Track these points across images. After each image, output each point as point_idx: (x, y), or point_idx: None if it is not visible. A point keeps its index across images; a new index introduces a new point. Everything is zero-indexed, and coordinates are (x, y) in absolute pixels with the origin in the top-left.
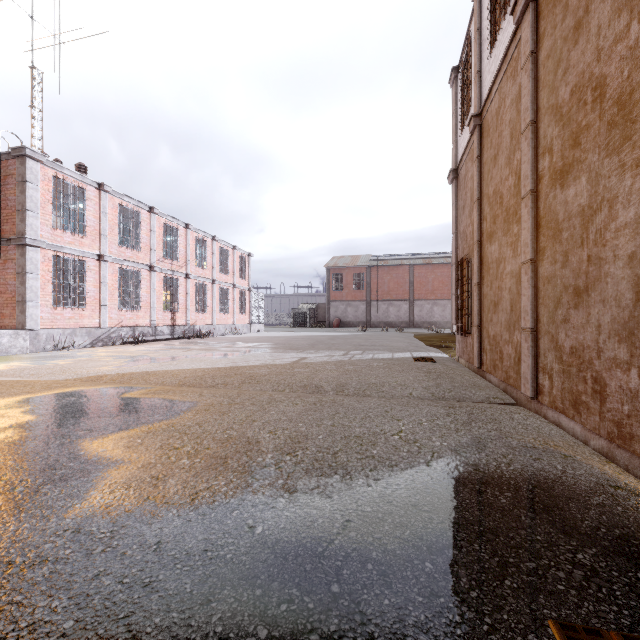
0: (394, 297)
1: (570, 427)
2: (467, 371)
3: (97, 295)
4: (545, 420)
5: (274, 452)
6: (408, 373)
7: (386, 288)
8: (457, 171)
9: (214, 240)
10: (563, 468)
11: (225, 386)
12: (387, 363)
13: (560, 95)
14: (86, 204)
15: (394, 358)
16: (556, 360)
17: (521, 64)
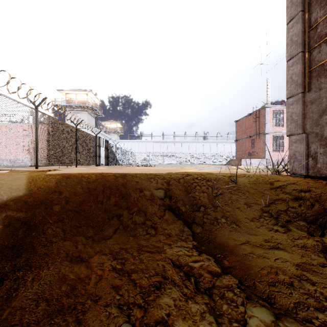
0: None
1: None
2: None
3: (287, 147)
4: None
5: None
6: None
7: None
8: None
9: None
10: None
11: None
12: None
13: None
14: (283, 115)
15: None
16: None
17: None
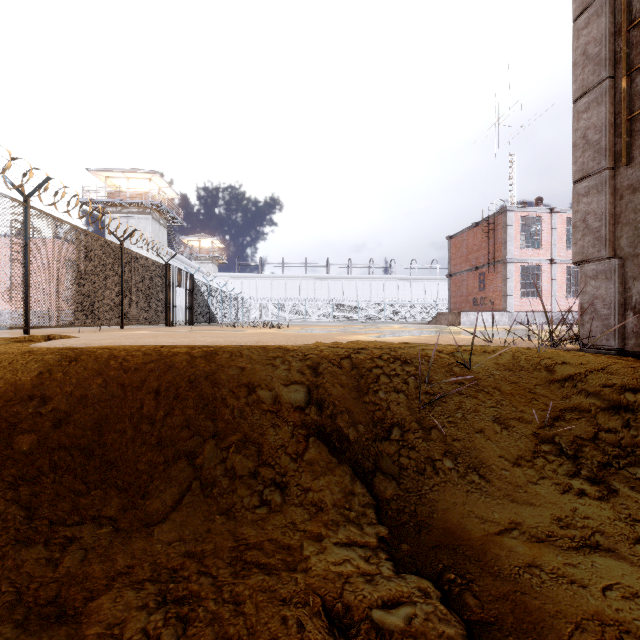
0: None
1: None
2: None
3: (549, 289)
4: None
5: None
6: None
7: None
8: None
9: None
10: None
11: None
12: None
13: None
14: (541, 227)
15: None
16: None
17: None
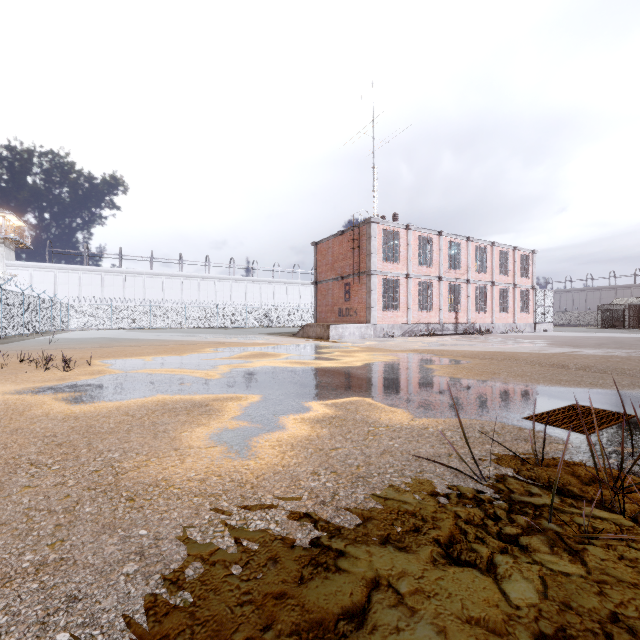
0: None
1: None
2: None
3: (405, 302)
4: None
5: (505, 376)
6: None
7: None
8: None
9: (493, 245)
10: None
11: (491, 360)
12: None
13: None
14: (399, 242)
15: None
16: None
17: None
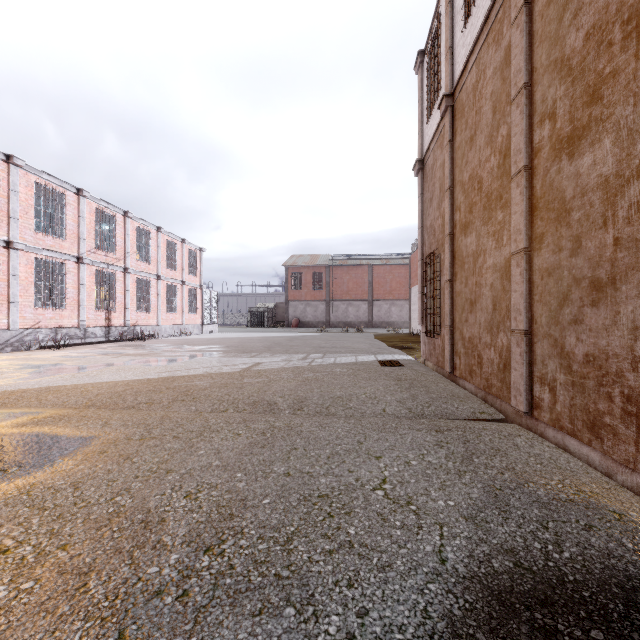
0: (353, 297)
1: (582, 453)
2: (438, 376)
3: (4, 290)
4: (551, 444)
5: (184, 546)
6: (377, 381)
7: (345, 288)
8: (423, 162)
9: (159, 231)
10: (634, 545)
11: (149, 406)
12: (351, 368)
13: (568, 44)
14: None
15: (358, 362)
16: (561, 369)
17: (511, 20)
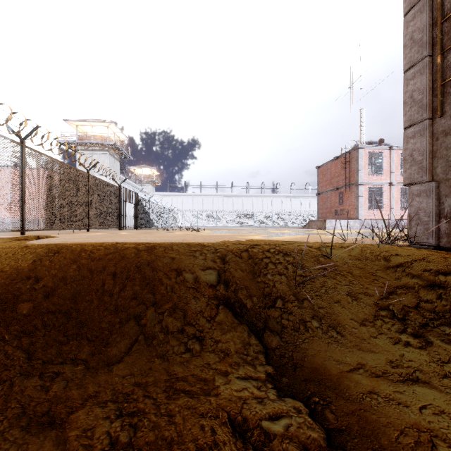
0: None
1: None
2: None
3: (388, 203)
4: None
5: None
6: None
7: None
8: None
9: None
10: None
11: None
12: None
13: None
14: (383, 159)
15: None
16: None
17: None
